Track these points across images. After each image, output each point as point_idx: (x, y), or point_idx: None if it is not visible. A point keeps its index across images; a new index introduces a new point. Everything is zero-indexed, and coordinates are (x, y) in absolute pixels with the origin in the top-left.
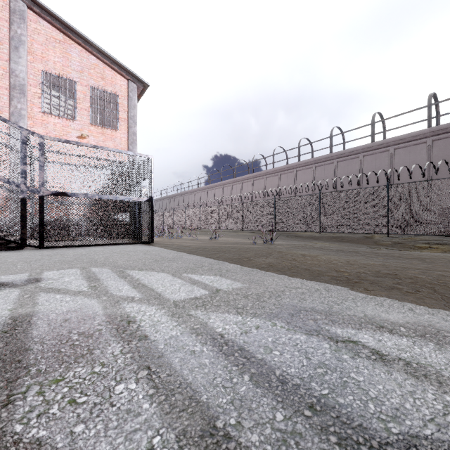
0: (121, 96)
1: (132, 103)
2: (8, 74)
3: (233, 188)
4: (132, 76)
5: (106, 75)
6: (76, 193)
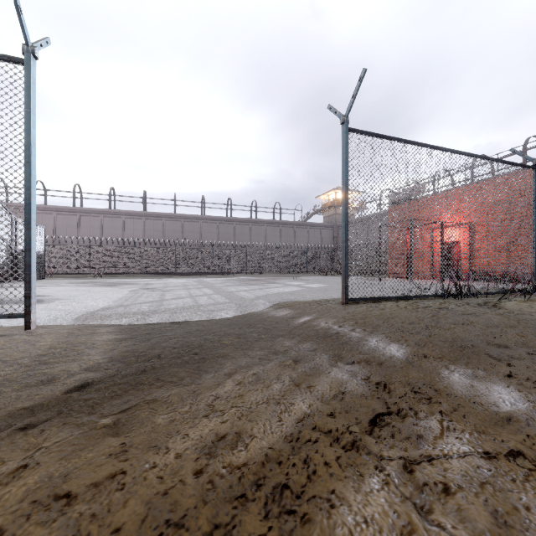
0: None
1: None
2: None
3: None
4: None
5: None
6: None
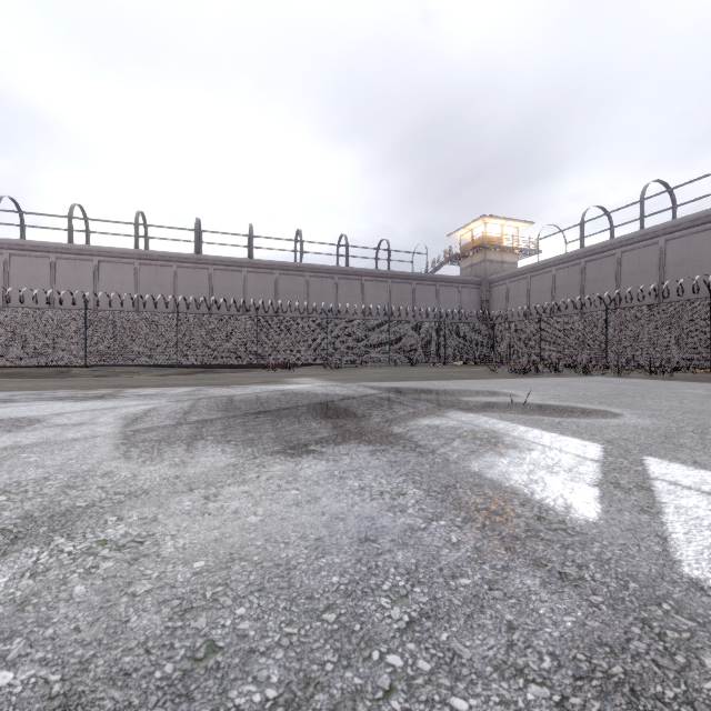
0: None
1: None
2: None
3: None
4: None
5: None
6: None
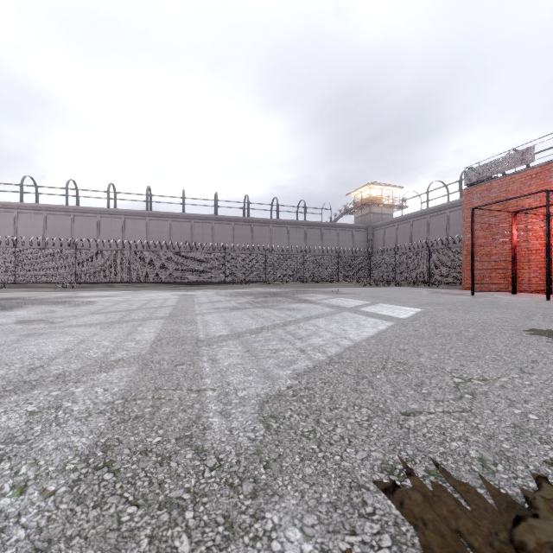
0: None
1: None
2: None
3: None
4: None
5: None
6: None
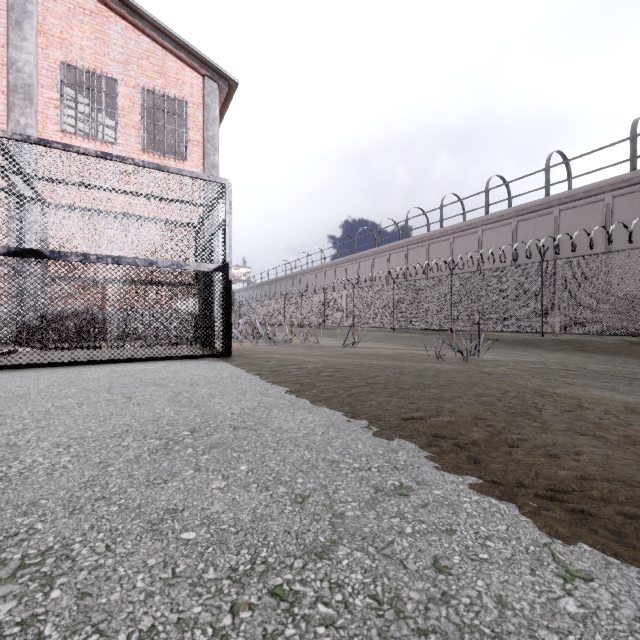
0: (192, 104)
1: (210, 115)
2: (6, 69)
3: (374, 263)
4: (210, 70)
5: (167, 69)
6: (63, 251)
